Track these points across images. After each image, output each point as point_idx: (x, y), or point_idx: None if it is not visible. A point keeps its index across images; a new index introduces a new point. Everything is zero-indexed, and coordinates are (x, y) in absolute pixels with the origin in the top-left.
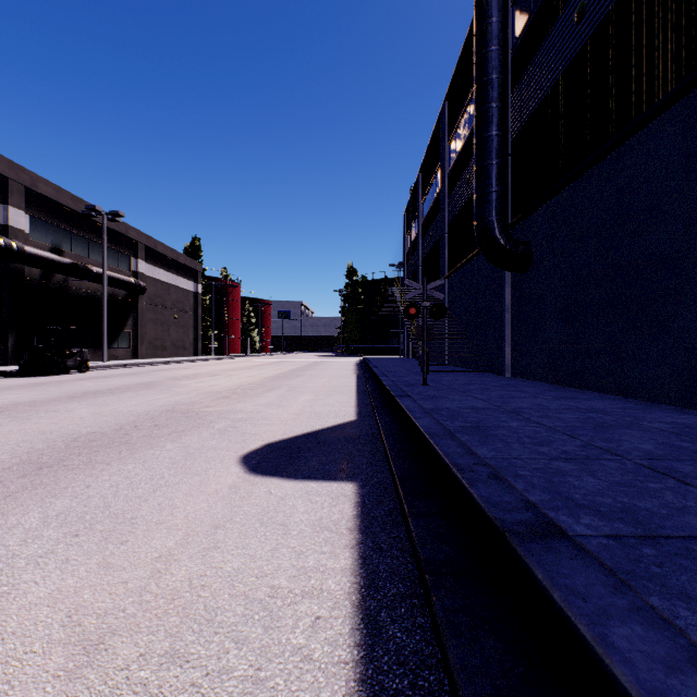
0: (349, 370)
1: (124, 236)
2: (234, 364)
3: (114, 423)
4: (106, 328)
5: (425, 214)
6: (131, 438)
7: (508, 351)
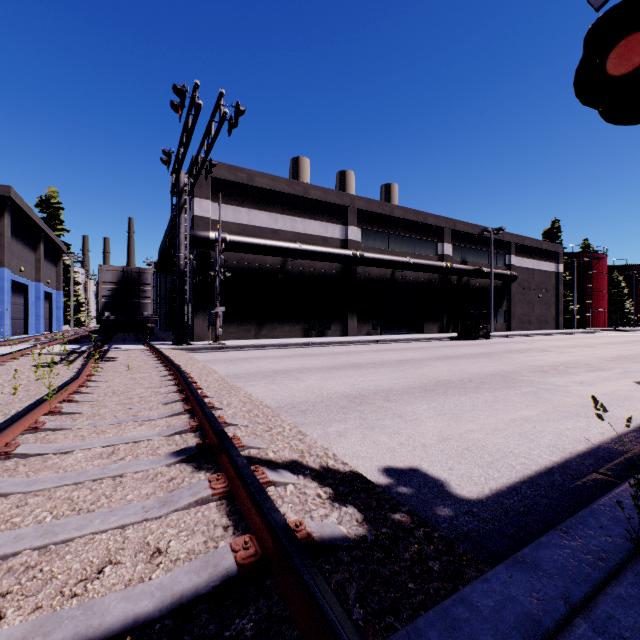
0: None
1: (500, 241)
2: (604, 338)
3: (550, 364)
4: (492, 309)
5: None
6: (567, 369)
7: None
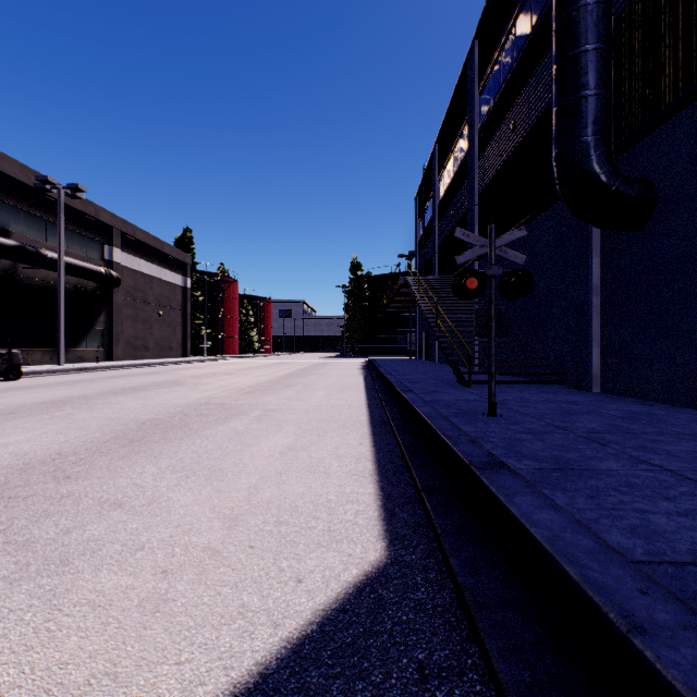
0: (354, 377)
1: (94, 220)
2: (220, 367)
3: None
4: (63, 324)
5: (443, 190)
6: None
7: (596, 353)
